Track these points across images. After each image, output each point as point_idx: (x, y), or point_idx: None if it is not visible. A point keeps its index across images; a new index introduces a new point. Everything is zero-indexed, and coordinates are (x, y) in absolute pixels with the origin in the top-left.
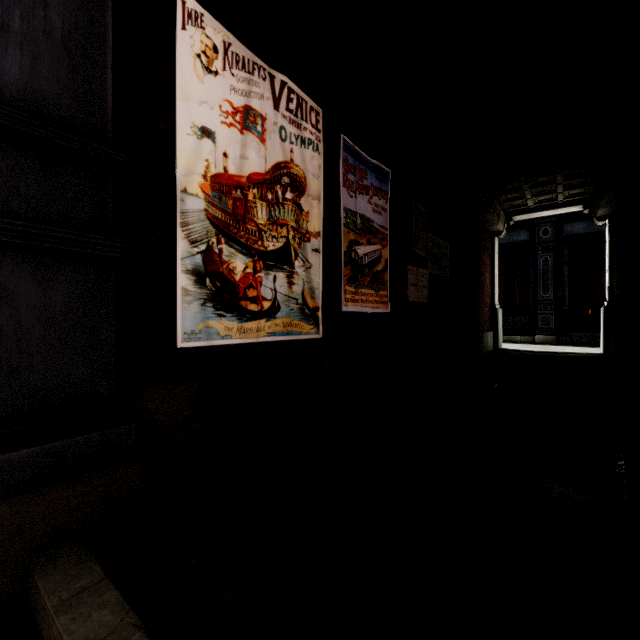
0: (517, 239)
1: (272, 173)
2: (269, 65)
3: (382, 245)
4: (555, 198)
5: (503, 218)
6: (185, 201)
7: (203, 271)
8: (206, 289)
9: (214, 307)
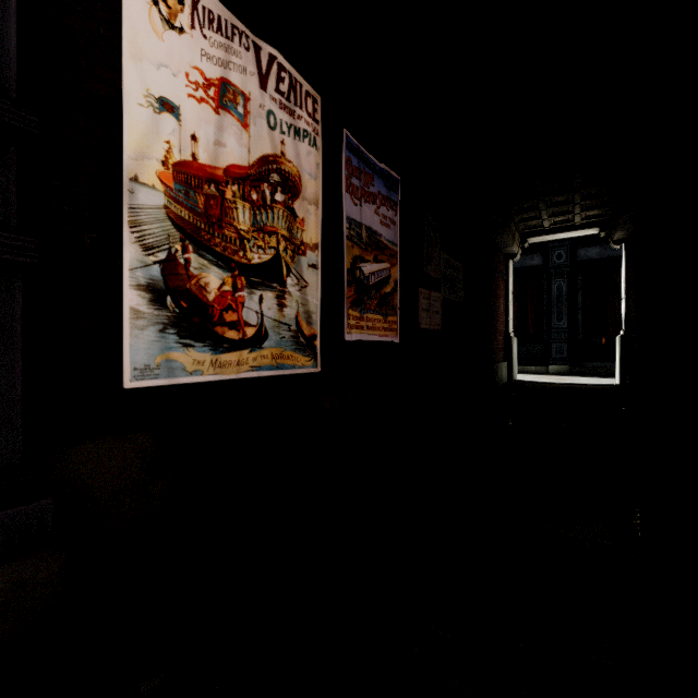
0: (531, 263)
1: (257, 167)
2: (254, 32)
3: (391, 263)
4: (572, 219)
5: (518, 240)
6: (136, 193)
7: (162, 287)
8: (167, 311)
9: (178, 334)
